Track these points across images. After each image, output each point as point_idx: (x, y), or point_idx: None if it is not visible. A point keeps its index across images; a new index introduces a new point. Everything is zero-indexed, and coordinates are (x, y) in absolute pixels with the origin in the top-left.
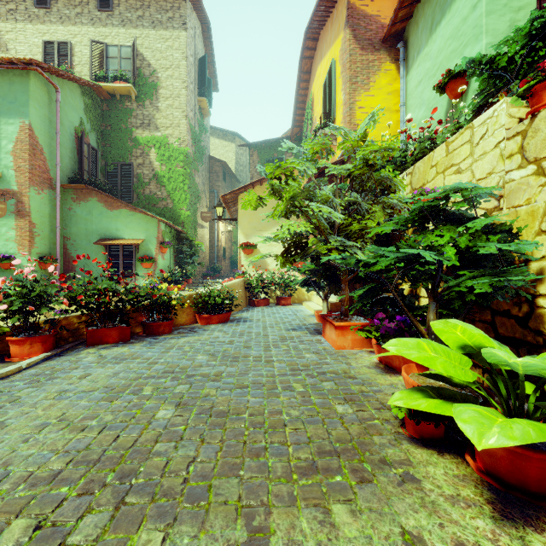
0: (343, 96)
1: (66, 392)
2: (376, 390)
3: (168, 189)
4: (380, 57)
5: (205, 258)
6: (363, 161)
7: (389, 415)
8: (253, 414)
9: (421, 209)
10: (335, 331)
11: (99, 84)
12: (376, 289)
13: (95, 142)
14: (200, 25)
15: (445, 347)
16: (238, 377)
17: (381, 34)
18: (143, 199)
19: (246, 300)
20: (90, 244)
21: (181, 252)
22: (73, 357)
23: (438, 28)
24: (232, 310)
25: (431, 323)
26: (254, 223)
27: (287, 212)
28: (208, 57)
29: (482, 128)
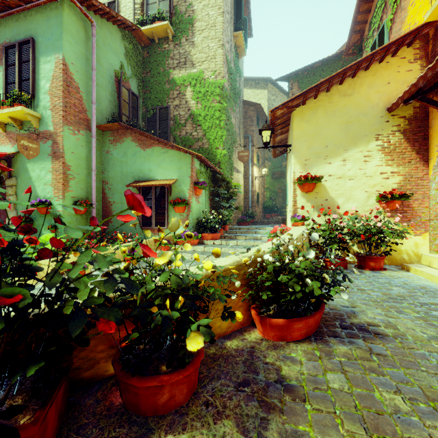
0: None
1: None
2: None
3: (203, 128)
4: None
5: (239, 204)
6: None
7: None
8: None
9: None
10: None
11: (138, 25)
12: None
13: (137, 89)
14: None
15: None
16: None
17: None
18: (179, 141)
19: None
20: (124, 187)
21: (217, 196)
22: None
23: None
24: None
25: None
26: (316, 148)
27: None
28: None
29: None
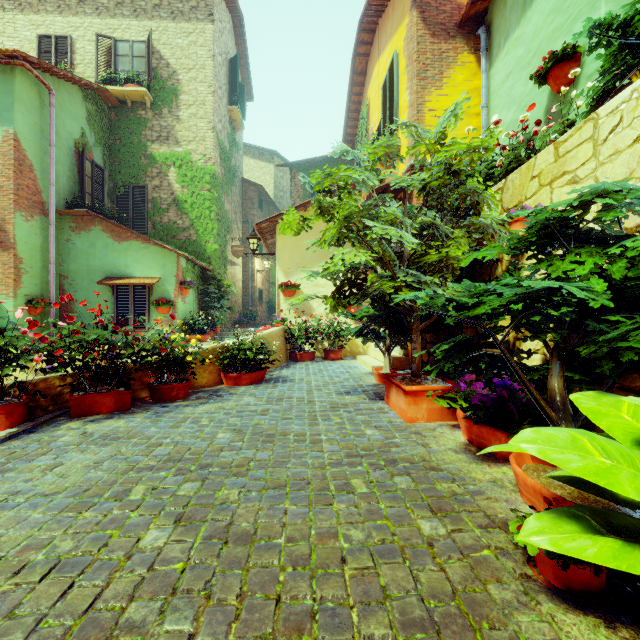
0: (408, 97)
1: (16, 495)
2: (474, 491)
3: (191, 217)
4: (456, 46)
5: (237, 302)
6: (445, 167)
7: (504, 540)
8: (293, 537)
9: (545, 223)
10: (405, 398)
11: (105, 86)
12: (473, 343)
13: (101, 159)
14: (230, 18)
15: (621, 445)
16: (272, 468)
17: (457, 17)
18: (161, 229)
19: (286, 354)
20: (92, 284)
21: (206, 295)
22: (47, 434)
23: (534, 2)
24: (268, 367)
25: (572, 398)
26: (296, 259)
27: (340, 237)
28: (241, 59)
29: (612, 117)
